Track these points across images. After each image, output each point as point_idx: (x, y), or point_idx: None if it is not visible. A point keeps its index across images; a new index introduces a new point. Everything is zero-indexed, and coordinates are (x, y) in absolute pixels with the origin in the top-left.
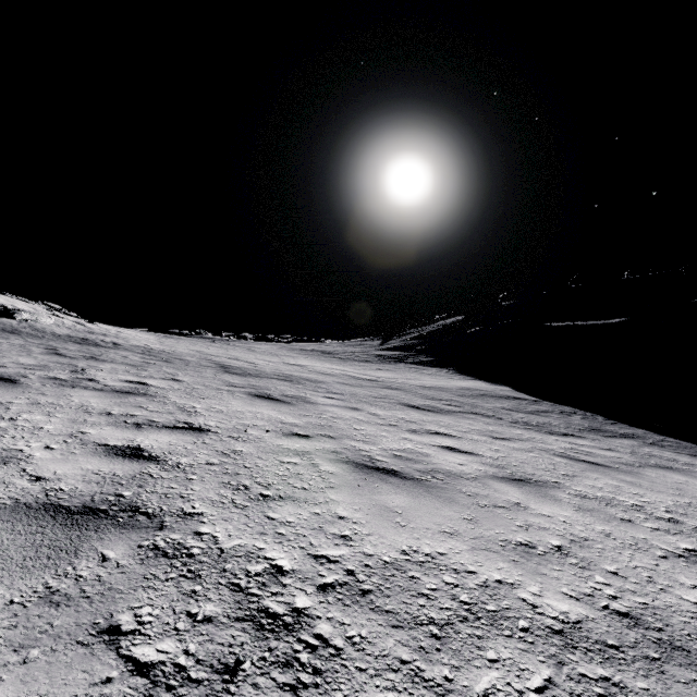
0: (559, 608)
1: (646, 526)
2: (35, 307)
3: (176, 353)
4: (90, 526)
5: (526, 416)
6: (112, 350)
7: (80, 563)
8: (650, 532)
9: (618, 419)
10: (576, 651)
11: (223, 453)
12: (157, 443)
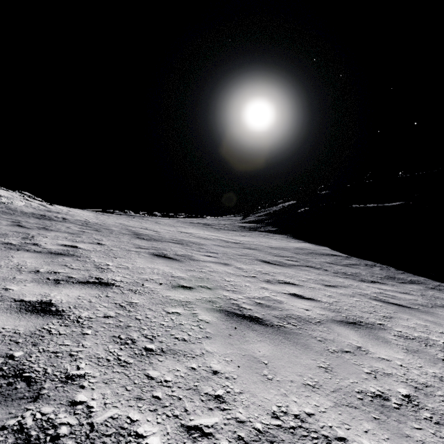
0: None
1: None
2: (13, 194)
3: (106, 225)
4: None
5: (343, 268)
6: (61, 222)
7: None
8: None
9: (404, 270)
10: None
11: (120, 305)
12: (67, 298)
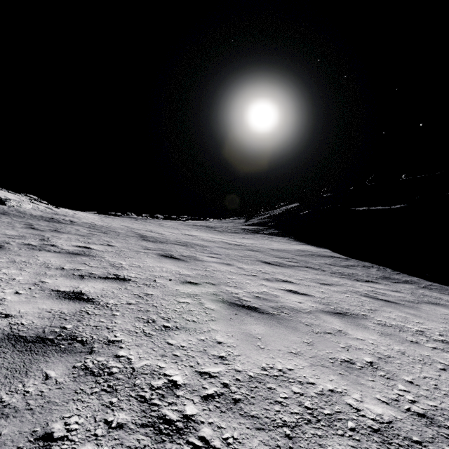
0: (375, 411)
1: (428, 346)
2: (20, 197)
3: (112, 227)
4: (40, 352)
5: (341, 269)
6: (69, 225)
7: (28, 381)
8: (431, 350)
9: (400, 271)
10: (391, 447)
11: (139, 296)
12: (93, 289)
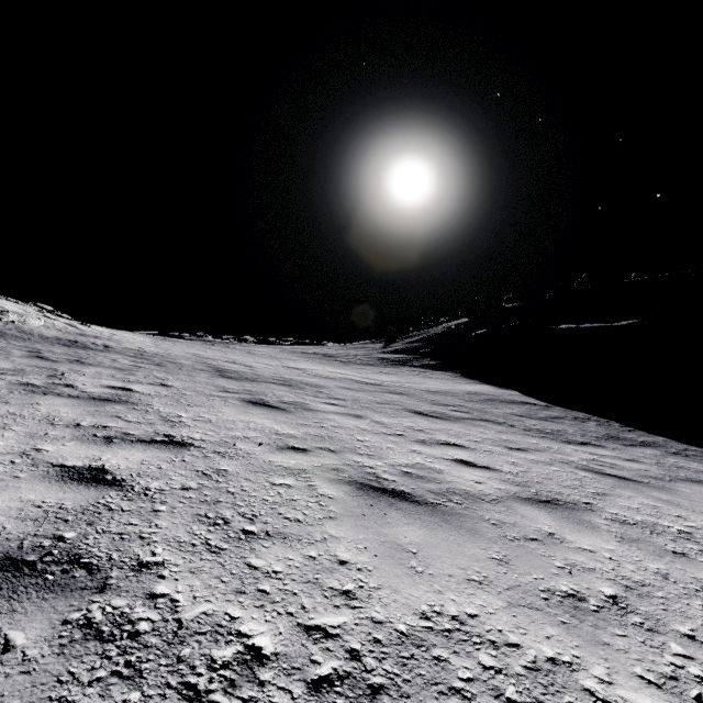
0: None
1: None
2: (25, 308)
3: (171, 356)
4: (4, 590)
5: (539, 423)
6: (102, 353)
7: None
8: None
9: (634, 426)
10: None
11: (204, 474)
12: (126, 462)
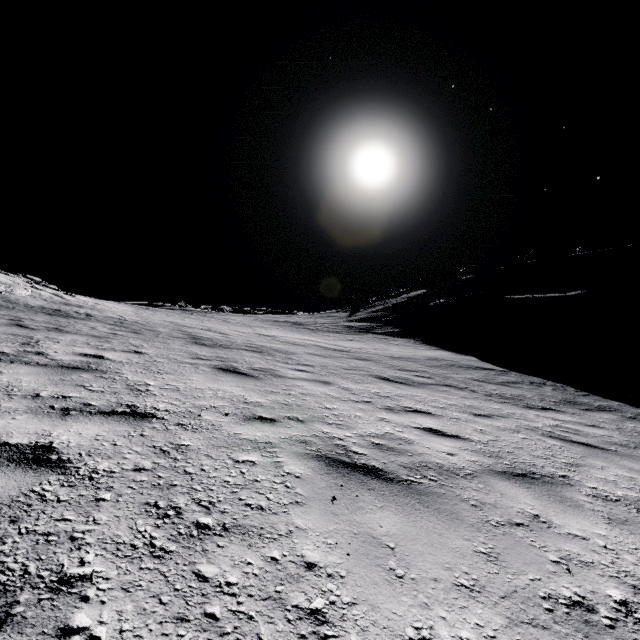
0: None
1: None
2: (14, 280)
3: (150, 324)
4: None
5: (498, 388)
6: (83, 321)
7: None
8: None
9: (588, 391)
10: None
11: (162, 450)
12: (78, 438)
